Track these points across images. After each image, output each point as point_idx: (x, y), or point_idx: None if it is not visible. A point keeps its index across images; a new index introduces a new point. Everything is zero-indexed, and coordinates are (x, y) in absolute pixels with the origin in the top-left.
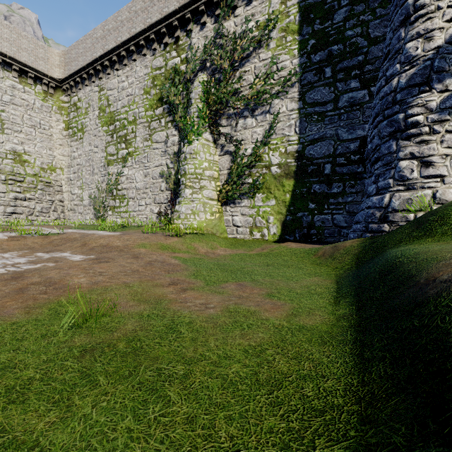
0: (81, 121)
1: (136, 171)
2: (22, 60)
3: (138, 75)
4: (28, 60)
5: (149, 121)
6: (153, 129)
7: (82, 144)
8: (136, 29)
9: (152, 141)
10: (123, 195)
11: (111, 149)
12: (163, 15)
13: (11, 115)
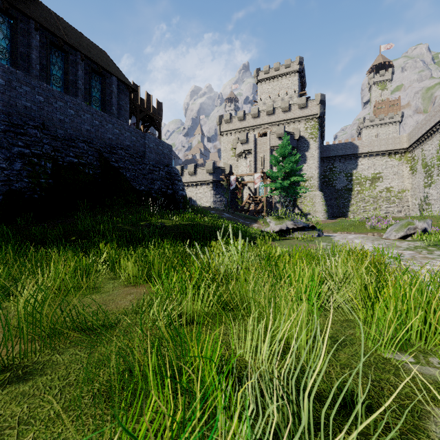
0: (415, 166)
1: (434, 191)
2: (389, 149)
3: (434, 144)
4: (391, 147)
5: (438, 167)
6: (439, 170)
7: (416, 178)
8: (431, 125)
9: (439, 176)
10: (429, 203)
11: (425, 180)
12: (439, 119)
13: (385, 173)
